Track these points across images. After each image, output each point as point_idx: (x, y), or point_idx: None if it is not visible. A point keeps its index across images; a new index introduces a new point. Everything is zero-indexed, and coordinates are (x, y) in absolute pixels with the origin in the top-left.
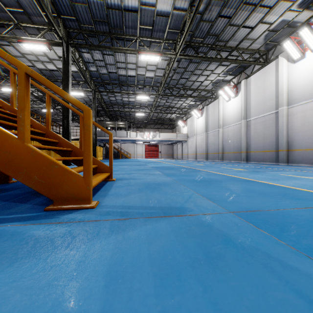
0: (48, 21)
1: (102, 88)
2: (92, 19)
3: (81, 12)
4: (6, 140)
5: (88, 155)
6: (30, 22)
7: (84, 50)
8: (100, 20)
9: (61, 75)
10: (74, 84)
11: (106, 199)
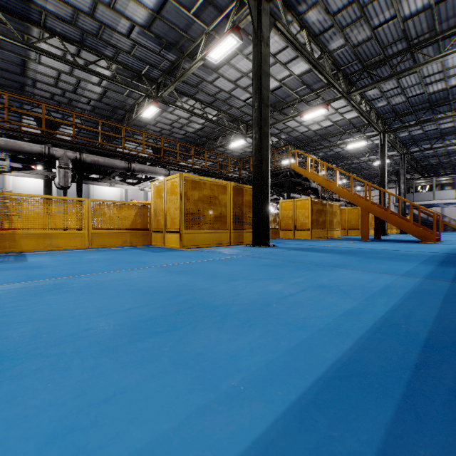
0: (367, 122)
1: (413, 146)
2: (410, 106)
3: (399, 107)
4: (406, 223)
5: (434, 227)
6: (353, 128)
7: (396, 125)
8: (419, 104)
9: (366, 149)
10: (377, 152)
11: (440, 243)
